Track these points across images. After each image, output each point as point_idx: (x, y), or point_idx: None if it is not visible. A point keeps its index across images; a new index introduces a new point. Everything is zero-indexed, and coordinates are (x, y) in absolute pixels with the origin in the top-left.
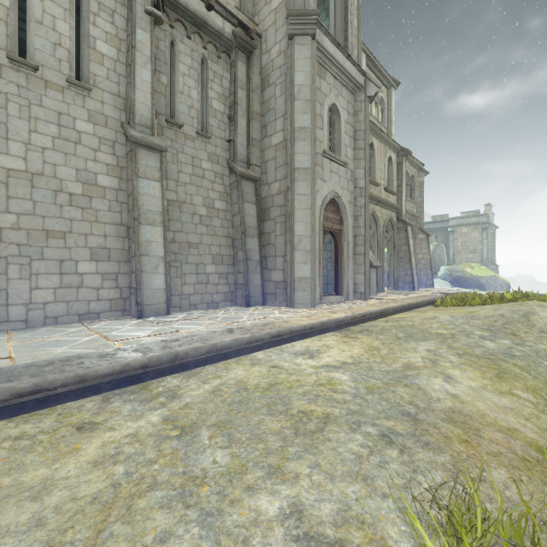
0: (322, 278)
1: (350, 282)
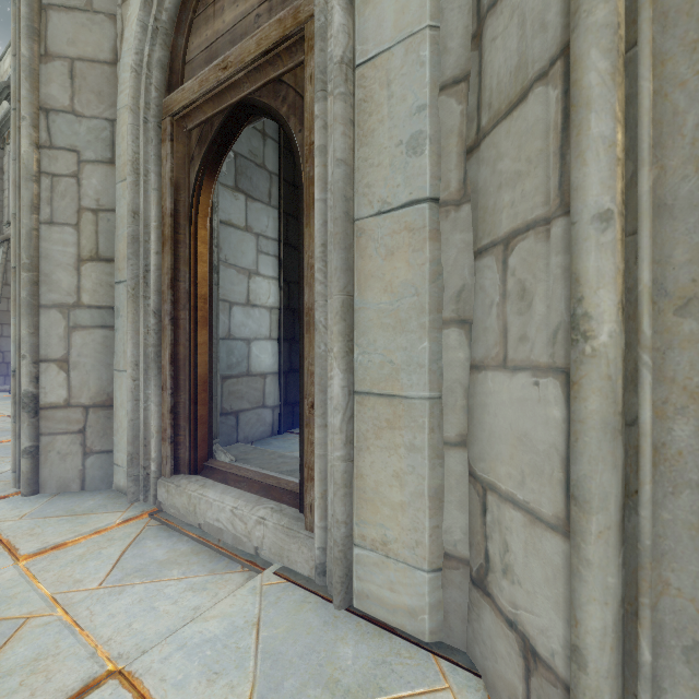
0: (166, 377)
1: (390, 444)
